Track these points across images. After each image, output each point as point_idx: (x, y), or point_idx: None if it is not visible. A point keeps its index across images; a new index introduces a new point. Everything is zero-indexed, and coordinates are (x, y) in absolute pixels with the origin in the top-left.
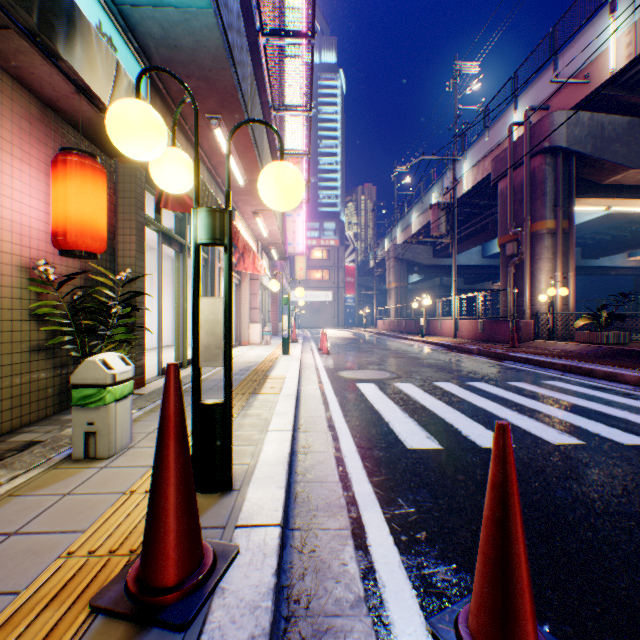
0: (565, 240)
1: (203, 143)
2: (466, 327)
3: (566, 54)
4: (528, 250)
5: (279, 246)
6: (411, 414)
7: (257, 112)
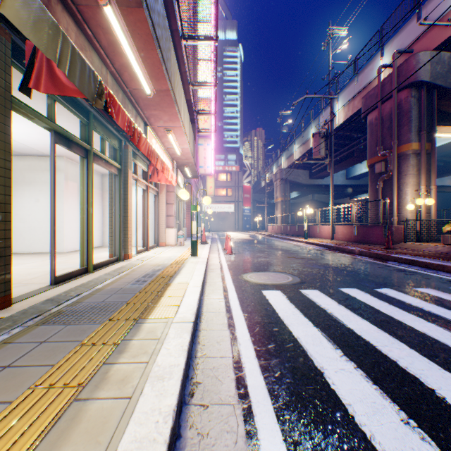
0: (427, 159)
1: (99, 35)
2: (342, 231)
3: (429, 4)
4: (396, 168)
5: (191, 164)
6: (345, 350)
7: (159, 10)
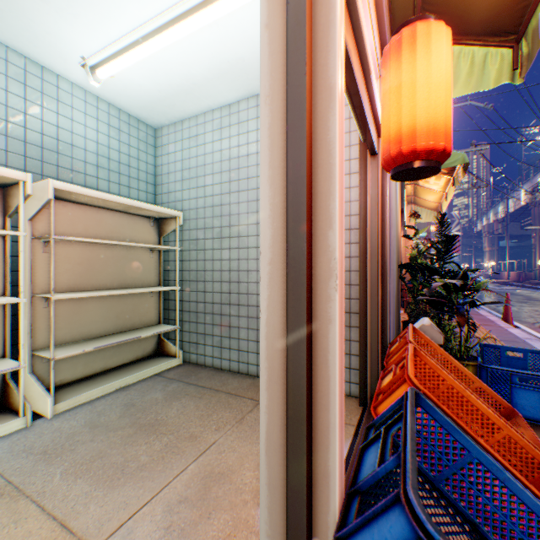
0: None
1: None
2: (511, 275)
3: None
4: (536, 243)
5: None
6: None
7: None
